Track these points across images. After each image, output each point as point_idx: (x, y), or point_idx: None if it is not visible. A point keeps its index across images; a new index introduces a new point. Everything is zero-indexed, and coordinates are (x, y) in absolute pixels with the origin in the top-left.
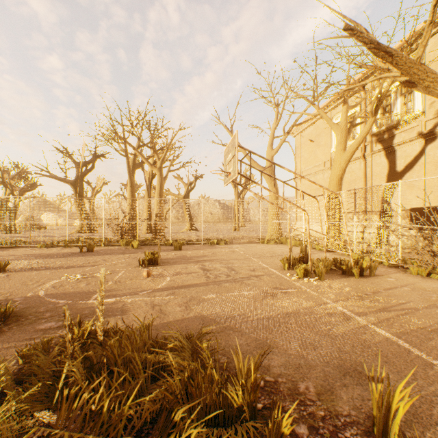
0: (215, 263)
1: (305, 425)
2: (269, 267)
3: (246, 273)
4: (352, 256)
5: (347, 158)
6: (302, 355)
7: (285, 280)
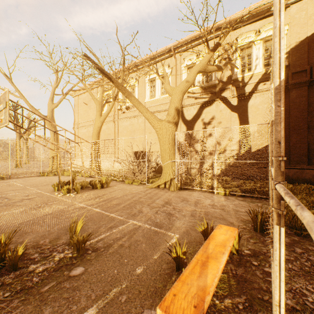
0: None
1: (38, 254)
2: (43, 192)
3: (20, 198)
4: (103, 178)
5: (102, 121)
6: (48, 230)
7: (53, 197)
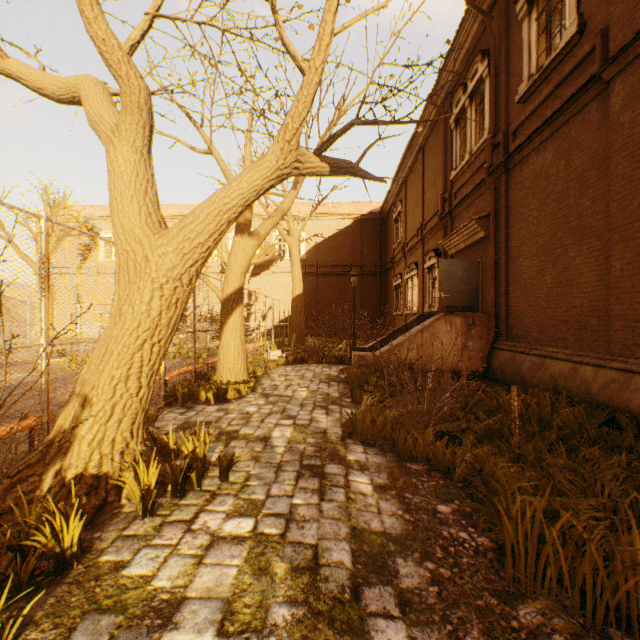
0: None
1: None
2: None
3: None
4: None
5: None
6: None
7: None
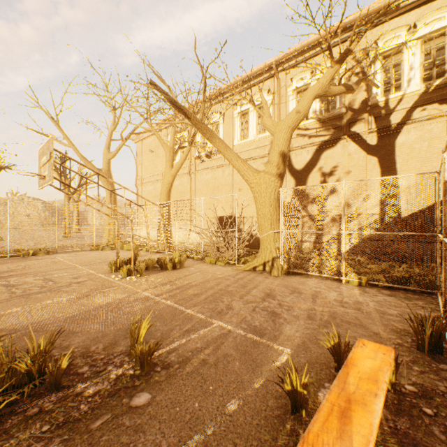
0: (28, 276)
1: (88, 366)
2: (97, 273)
3: (68, 281)
4: (175, 255)
5: (174, 174)
6: (102, 330)
7: (109, 281)
